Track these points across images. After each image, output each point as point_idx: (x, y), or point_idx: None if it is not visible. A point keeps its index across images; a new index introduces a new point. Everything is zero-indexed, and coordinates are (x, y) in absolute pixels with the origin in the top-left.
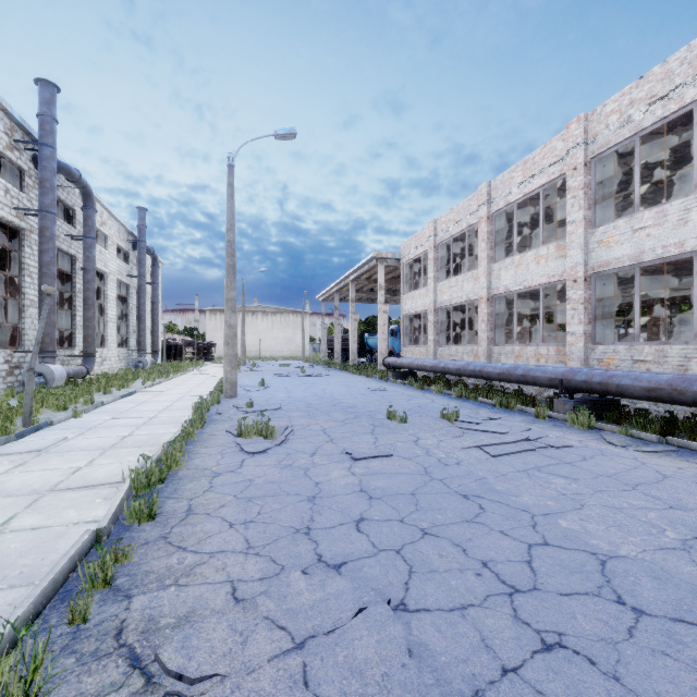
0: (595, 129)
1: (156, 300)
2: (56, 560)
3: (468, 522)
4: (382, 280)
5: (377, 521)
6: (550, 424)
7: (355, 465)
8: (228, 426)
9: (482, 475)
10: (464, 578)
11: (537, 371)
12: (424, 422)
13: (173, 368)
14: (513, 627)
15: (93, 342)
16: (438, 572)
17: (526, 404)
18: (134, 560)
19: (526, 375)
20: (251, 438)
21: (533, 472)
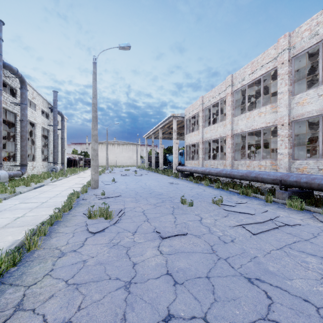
0: (294, 40)
1: (63, 137)
2: None
3: (265, 320)
4: (175, 127)
5: (183, 320)
6: (276, 206)
7: (162, 244)
8: (86, 208)
9: (254, 253)
10: None
11: (264, 175)
12: (202, 205)
13: (70, 171)
14: None
15: (25, 158)
16: None
17: (256, 192)
18: None
19: (257, 176)
20: (96, 219)
21: (287, 249)
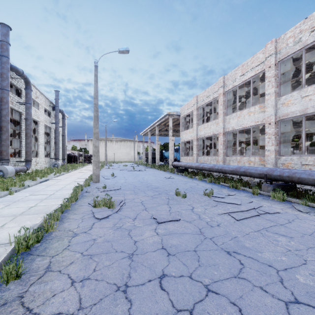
0: (280, 46)
1: (64, 134)
2: None
3: (236, 278)
4: (171, 125)
5: (174, 277)
6: (261, 198)
7: (158, 227)
8: (90, 200)
9: (235, 234)
10: None
11: (252, 170)
12: (195, 197)
13: (71, 167)
14: None
15: (30, 154)
16: None
17: (245, 186)
18: None
19: (246, 171)
20: (101, 208)
21: (264, 232)
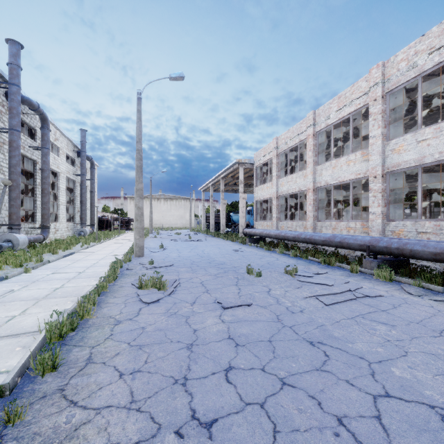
0: (389, 72)
1: (93, 190)
2: None
3: (318, 370)
4: (242, 177)
5: (242, 370)
6: (361, 277)
7: (224, 313)
8: (133, 279)
9: (322, 322)
10: (324, 440)
11: (350, 239)
12: (273, 276)
13: (104, 235)
14: None
15: (48, 218)
16: (300, 432)
17: (342, 262)
18: (27, 418)
19: (342, 242)
20: (148, 289)
21: (359, 319)
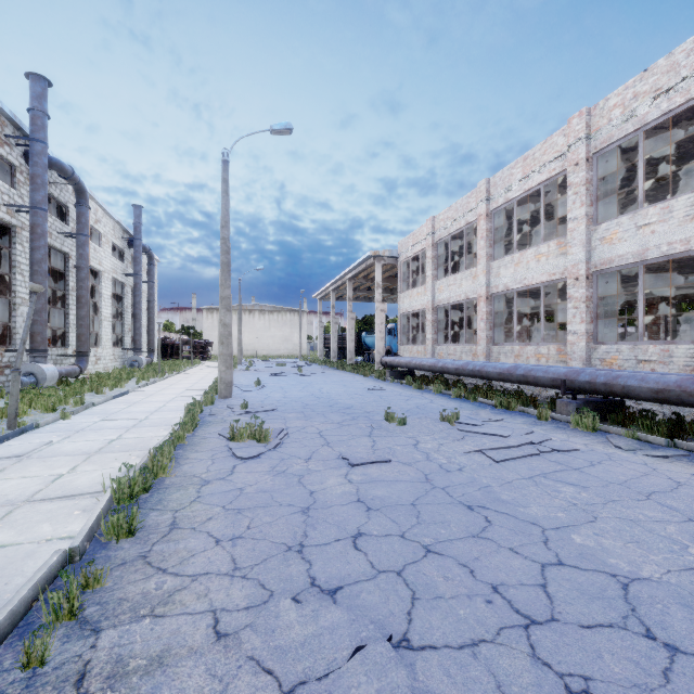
0: (597, 123)
1: (152, 298)
2: (20, 585)
3: (474, 537)
4: (380, 278)
5: (376, 536)
6: (553, 426)
7: (352, 472)
8: (220, 428)
9: (487, 483)
10: (473, 607)
11: (538, 371)
12: (423, 424)
13: (169, 367)
14: (532, 670)
15: (86, 341)
16: (444, 599)
17: (527, 405)
18: (107, 584)
19: (527, 375)
20: (243, 441)
21: (539, 479)
